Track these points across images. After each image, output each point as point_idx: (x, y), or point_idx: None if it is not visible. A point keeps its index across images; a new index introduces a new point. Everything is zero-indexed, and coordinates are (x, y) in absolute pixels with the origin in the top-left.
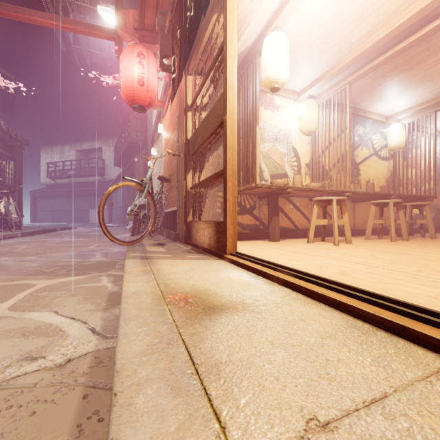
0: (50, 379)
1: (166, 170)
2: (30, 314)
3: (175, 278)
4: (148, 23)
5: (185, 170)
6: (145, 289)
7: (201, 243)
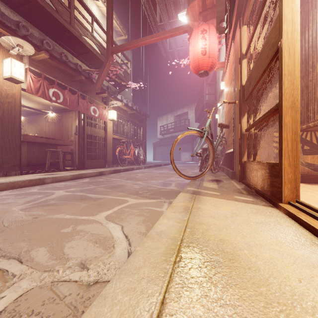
0: (74, 297)
1: (226, 118)
2: (110, 224)
3: (207, 224)
4: (208, 3)
5: (239, 114)
6: (171, 230)
7: (254, 184)
